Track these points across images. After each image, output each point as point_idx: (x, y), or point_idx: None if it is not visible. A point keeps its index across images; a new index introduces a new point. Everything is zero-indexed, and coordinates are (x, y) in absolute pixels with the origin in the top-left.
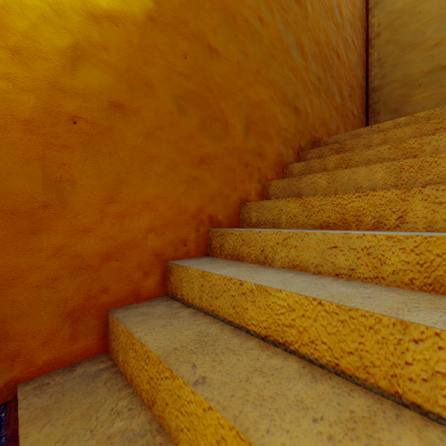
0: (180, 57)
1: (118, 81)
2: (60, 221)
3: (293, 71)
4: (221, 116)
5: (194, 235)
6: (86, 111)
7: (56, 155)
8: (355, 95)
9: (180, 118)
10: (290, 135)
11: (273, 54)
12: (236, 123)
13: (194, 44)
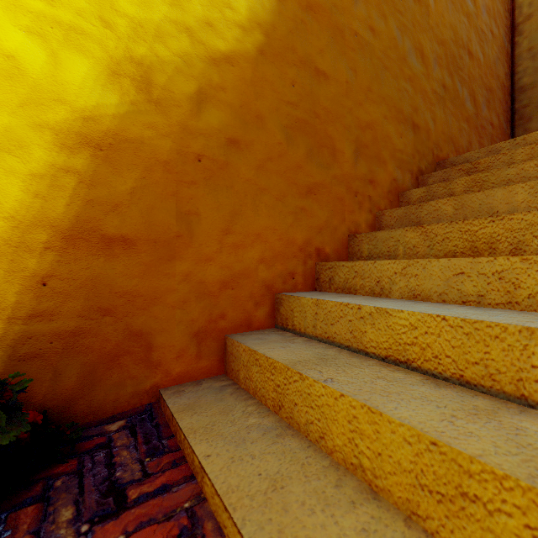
0: (288, 86)
1: (233, 118)
2: (189, 250)
3: (411, 81)
4: (328, 142)
5: (302, 269)
6: (208, 149)
7: (186, 191)
8: (494, 99)
9: (288, 148)
10: (407, 157)
11: (386, 66)
12: (345, 148)
13: (301, 71)
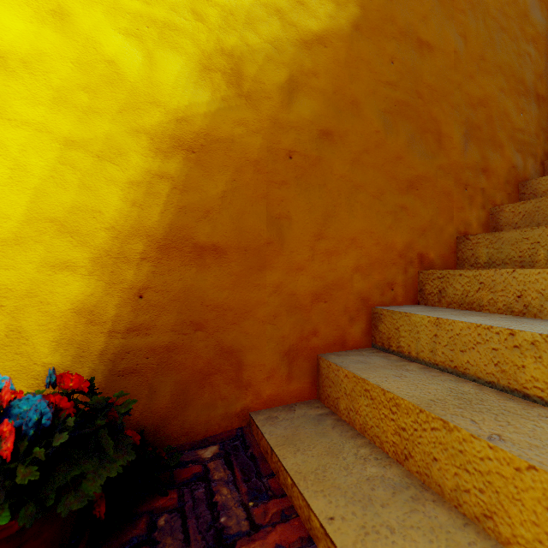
0: (386, 64)
1: (326, 106)
2: (279, 259)
3: (534, 42)
4: (433, 126)
5: (402, 278)
6: (299, 144)
7: (276, 192)
8: None
9: (386, 137)
10: (530, 137)
11: (503, 27)
12: (452, 132)
13: (401, 44)
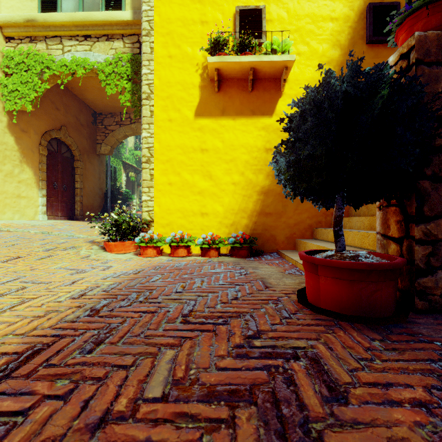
0: None
1: None
2: (285, 215)
3: None
4: None
5: (324, 220)
6: None
7: (284, 200)
8: None
9: None
10: None
11: None
12: None
13: None
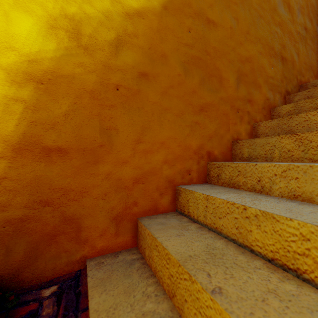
0: (185, 32)
1: (143, 57)
2: (109, 156)
3: (280, 26)
4: (216, 72)
5: (196, 167)
6: (124, 81)
7: (107, 112)
8: None
9: (185, 78)
10: (277, 82)
11: (261, 15)
12: (229, 77)
13: (195, 20)
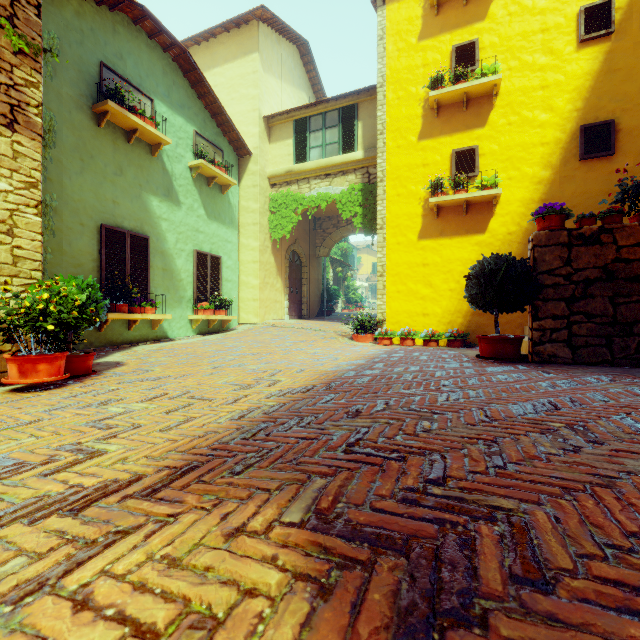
0: None
1: None
2: None
3: None
4: None
5: None
6: None
7: None
8: None
9: None
10: None
11: None
12: None
13: None
